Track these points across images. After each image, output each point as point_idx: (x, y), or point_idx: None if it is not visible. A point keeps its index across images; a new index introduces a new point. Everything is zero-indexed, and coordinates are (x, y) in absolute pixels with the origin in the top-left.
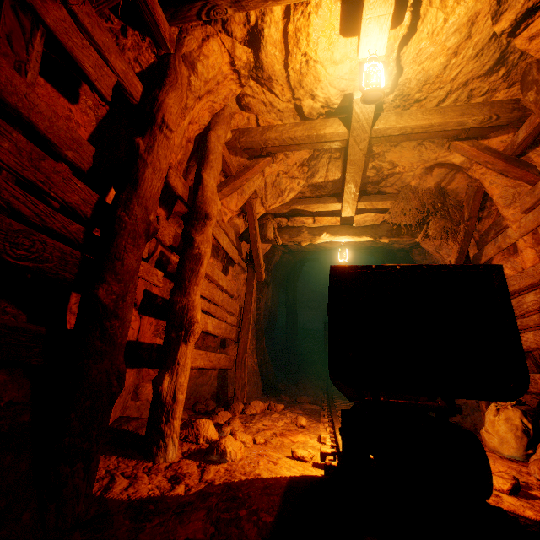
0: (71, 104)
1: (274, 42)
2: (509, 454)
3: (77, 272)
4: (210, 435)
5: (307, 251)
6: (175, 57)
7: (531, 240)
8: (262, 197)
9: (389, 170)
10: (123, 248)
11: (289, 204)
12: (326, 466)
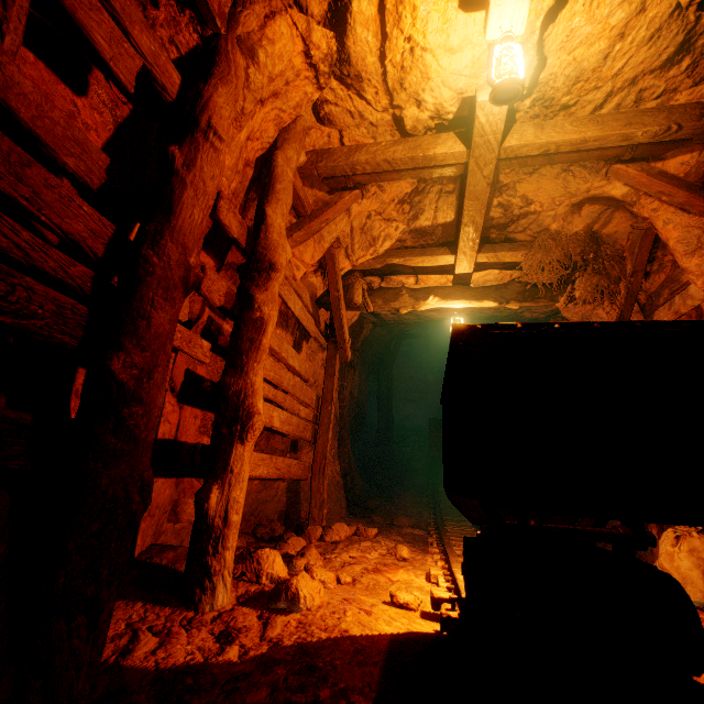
0: (76, 95)
1: (366, 21)
2: (695, 600)
3: (81, 336)
4: (276, 572)
5: (407, 323)
6: (228, 39)
7: None
8: (348, 247)
9: (521, 209)
10: (150, 302)
11: (384, 257)
12: (442, 618)
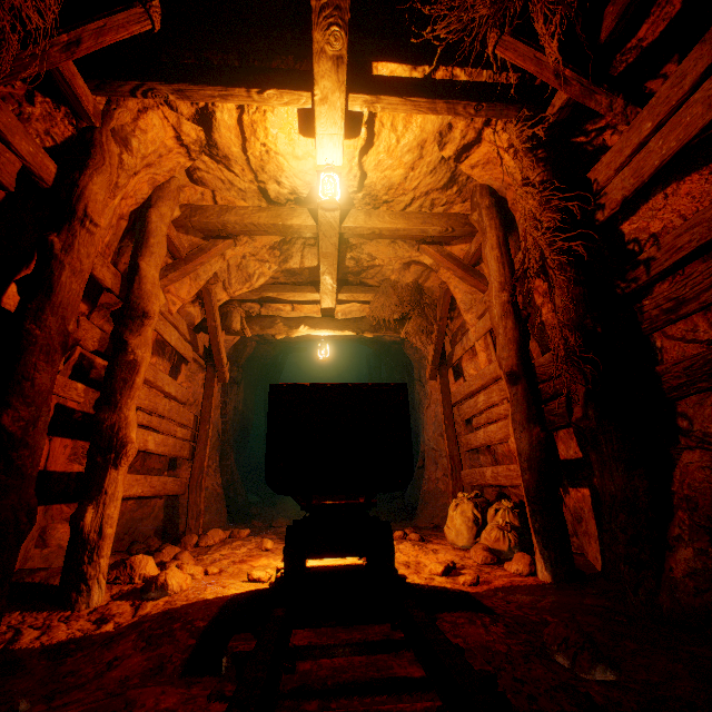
0: None
1: (229, 127)
2: (462, 544)
3: None
4: (149, 572)
5: (288, 342)
6: (102, 132)
7: (483, 345)
8: (225, 281)
9: (369, 262)
10: (33, 366)
11: (260, 291)
12: (277, 578)
